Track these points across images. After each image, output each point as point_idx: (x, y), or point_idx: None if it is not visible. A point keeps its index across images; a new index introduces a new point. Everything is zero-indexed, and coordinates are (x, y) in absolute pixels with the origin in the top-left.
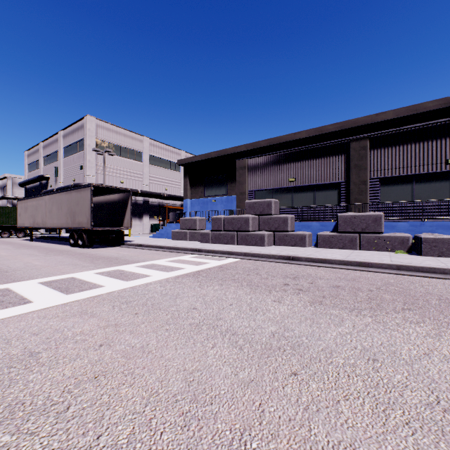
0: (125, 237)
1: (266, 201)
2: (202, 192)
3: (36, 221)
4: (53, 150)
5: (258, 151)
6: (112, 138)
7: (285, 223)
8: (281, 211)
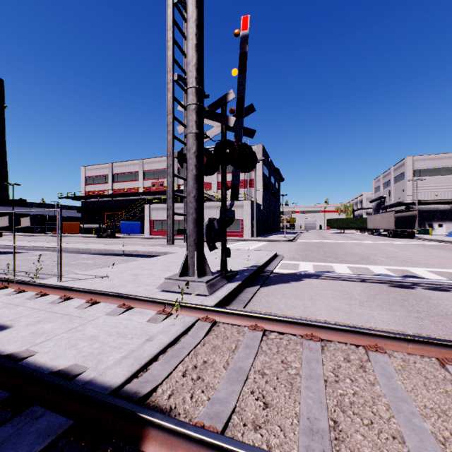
0: (426, 235)
1: None
2: None
3: (374, 225)
4: (387, 179)
5: None
6: (426, 165)
7: None
8: None
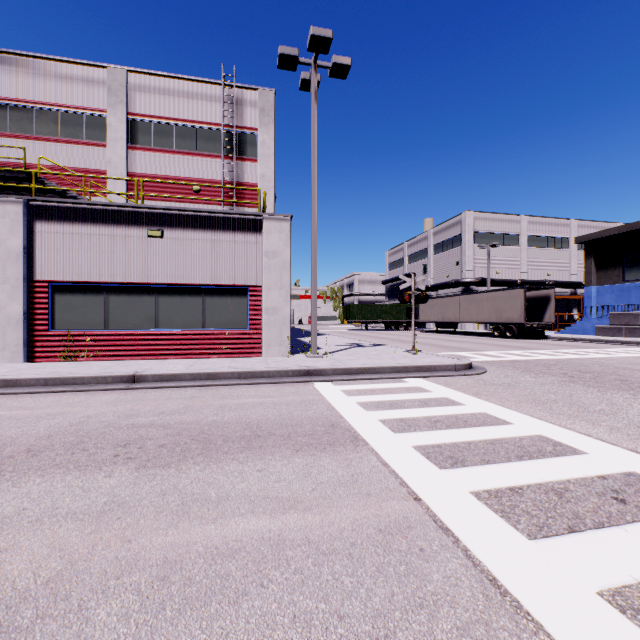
0: None
1: None
2: (618, 275)
3: (446, 316)
4: (419, 248)
5: None
6: (487, 227)
7: None
8: None
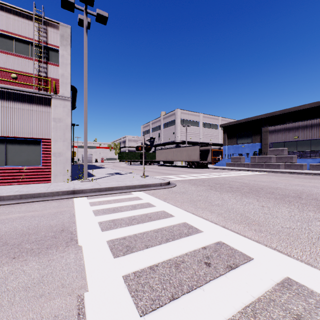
0: None
1: (280, 149)
2: (235, 141)
3: (168, 158)
4: (157, 125)
5: (273, 117)
6: (186, 117)
7: (291, 159)
8: (289, 153)
